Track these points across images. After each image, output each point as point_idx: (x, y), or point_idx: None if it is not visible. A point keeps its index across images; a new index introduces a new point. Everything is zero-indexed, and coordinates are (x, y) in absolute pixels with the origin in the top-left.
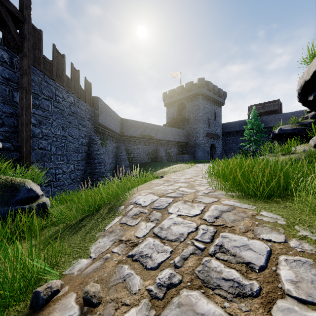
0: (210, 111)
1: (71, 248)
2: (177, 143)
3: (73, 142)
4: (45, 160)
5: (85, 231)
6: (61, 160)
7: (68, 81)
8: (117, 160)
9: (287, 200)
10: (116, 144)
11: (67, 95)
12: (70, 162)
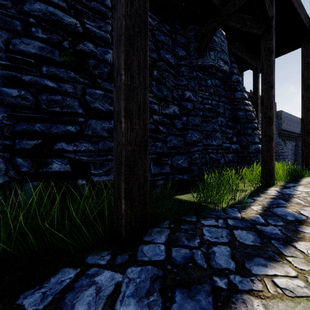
0: None
1: None
2: None
3: None
4: None
5: None
6: None
7: None
8: (295, 157)
9: None
10: (294, 142)
11: None
12: None
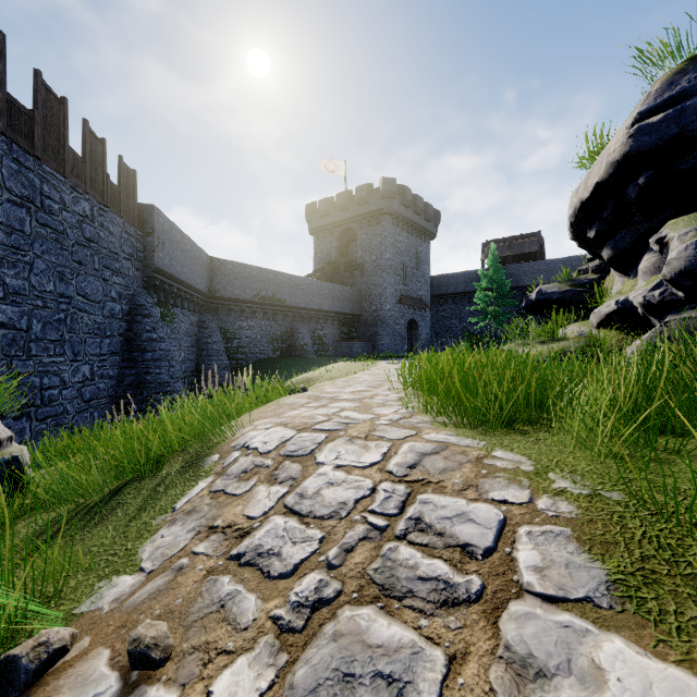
0: (408, 249)
1: (91, 556)
2: (337, 316)
3: (89, 310)
4: (13, 353)
5: (126, 516)
6: (57, 354)
7: (77, 162)
8: (200, 354)
9: (541, 428)
10: (197, 317)
11: (74, 197)
12: (82, 358)
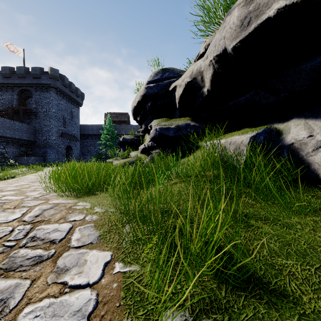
0: (66, 109)
1: None
2: (17, 141)
3: None
4: None
5: None
6: None
7: None
8: None
9: (104, 192)
10: None
11: None
12: None
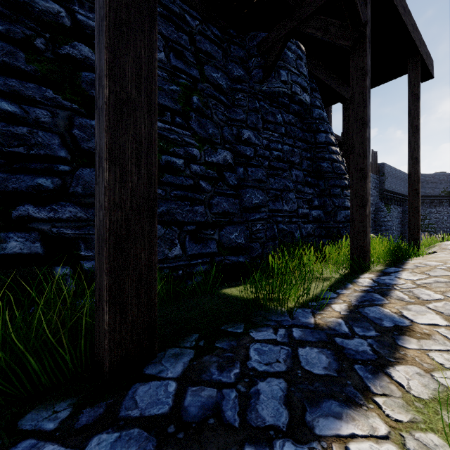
0: None
1: None
2: None
3: None
4: None
5: None
6: None
7: None
8: (402, 228)
9: None
10: (401, 208)
11: None
12: None
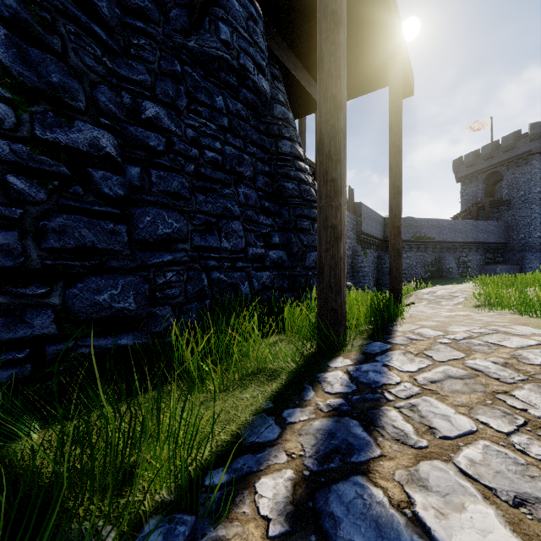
0: None
1: None
2: (481, 245)
3: None
4: None
5: None
6: None
7: None
8: (378, 274)
9: None
10: (376, 253)
11: None
12: None
